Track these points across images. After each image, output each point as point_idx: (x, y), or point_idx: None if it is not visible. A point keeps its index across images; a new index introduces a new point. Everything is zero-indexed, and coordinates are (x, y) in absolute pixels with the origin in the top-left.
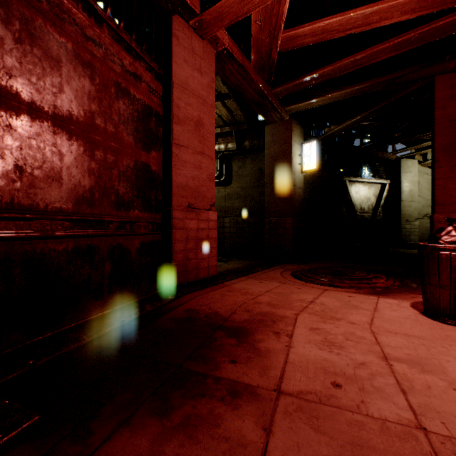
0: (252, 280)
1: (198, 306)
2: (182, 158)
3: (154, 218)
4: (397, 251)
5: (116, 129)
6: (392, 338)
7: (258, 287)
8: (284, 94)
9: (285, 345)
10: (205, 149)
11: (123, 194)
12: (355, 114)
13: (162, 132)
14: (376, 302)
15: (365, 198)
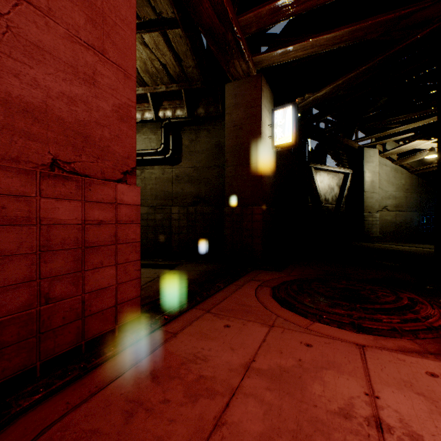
0: (210, 319)
1: None
2: (28, 34)
3: None
4: (364, 245)
5: None
6: None
7: (224, 348)
8: (254, 28)
9: None
10: (108, 46)
11: None
12: None
13: None
14: None
15: (329, 188)
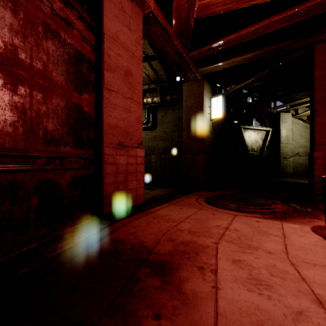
0: (173, 206)
1: (125, 236)
2: (113, 101)
3: (87, 154)
4: (278, 180)
5: (44, 67)
6: (314, 271)
7: (179, 213)
8: (198, 57)
9: (211, 285)
10: (134, 95)
11: (53, 131)
12: (248, 78)
13: (94, 77)
14: (282, 227)
15: (255, 141)
